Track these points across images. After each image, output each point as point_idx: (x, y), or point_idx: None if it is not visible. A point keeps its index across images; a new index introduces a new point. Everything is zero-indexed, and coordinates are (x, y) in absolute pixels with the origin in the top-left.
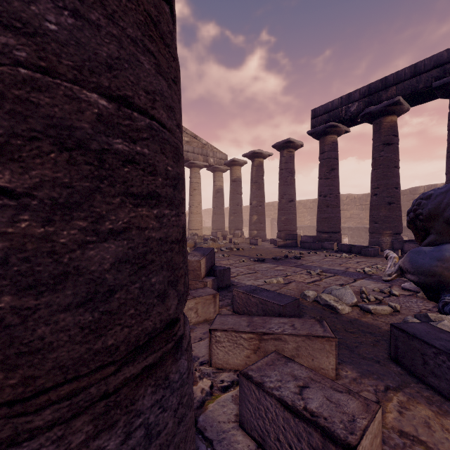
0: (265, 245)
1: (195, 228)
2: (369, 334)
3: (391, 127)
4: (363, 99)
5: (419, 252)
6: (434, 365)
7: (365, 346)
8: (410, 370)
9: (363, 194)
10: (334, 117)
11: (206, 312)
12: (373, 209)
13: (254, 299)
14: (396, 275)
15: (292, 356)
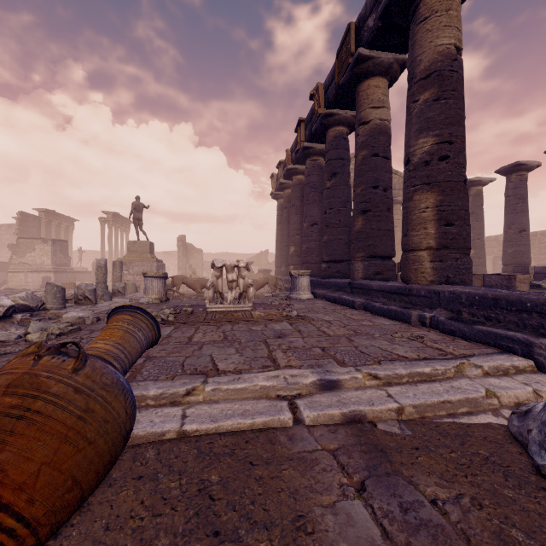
0: None
1: None
2: None
3: None
4: None
5: None
6: None
7: None
8: None
9: None
10: None
11: None
12: None
13: None
14: None
15: None
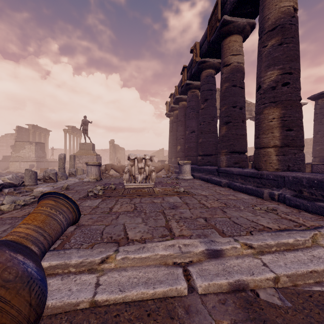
0: None
1: None
2: None
3: None
4: None
5: None
6: None
7: None
8: None
9: None
10: None
11: None
12: None
13: None
14: None
15: None
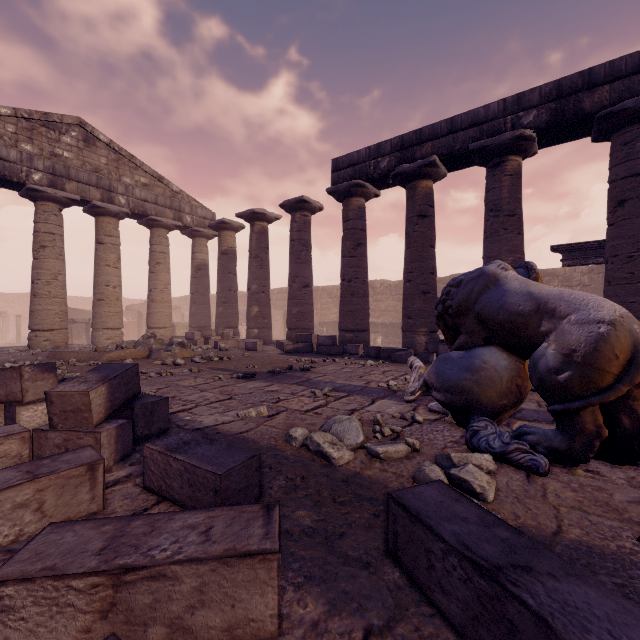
0: (268, 350)
1: (160, 325)
2: (368, 502)
3: (426, 195)
4: (395, 154)
5: (447, 359)
6: (443, 571)
7: (356, 530)
8: (413, 576)
9: (400, 281)
10: (360, 172)
11: (68, 504)
12: (407, 300)
13: (176, 464)
14: (420, 392)
15: (191, 606)
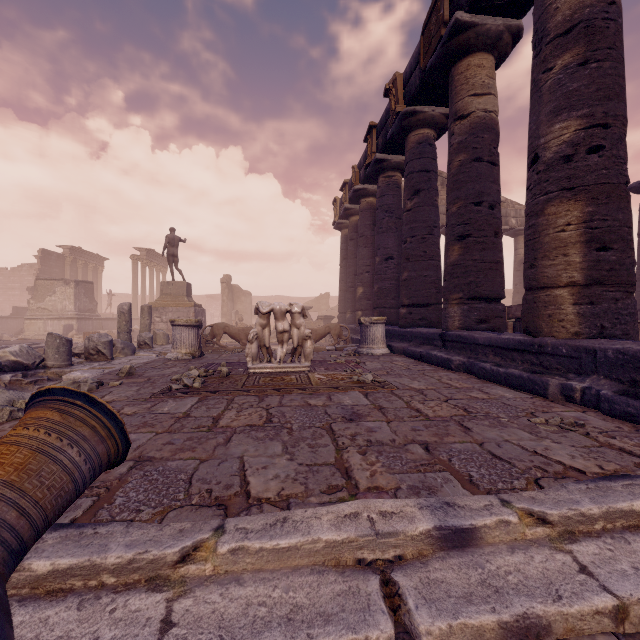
0: None
1: None
2: None
3: None
4: None
5: None
6: None
7: None
8: None
9: None
10: None
11: None
12: None
13: None
14: None
15: None
